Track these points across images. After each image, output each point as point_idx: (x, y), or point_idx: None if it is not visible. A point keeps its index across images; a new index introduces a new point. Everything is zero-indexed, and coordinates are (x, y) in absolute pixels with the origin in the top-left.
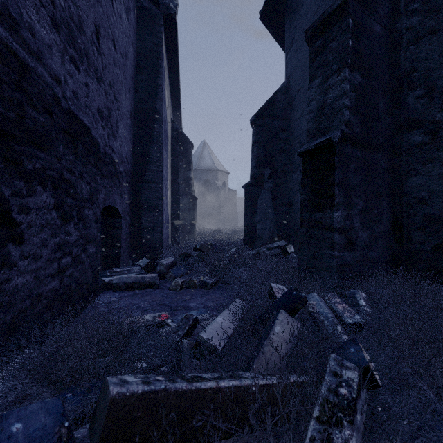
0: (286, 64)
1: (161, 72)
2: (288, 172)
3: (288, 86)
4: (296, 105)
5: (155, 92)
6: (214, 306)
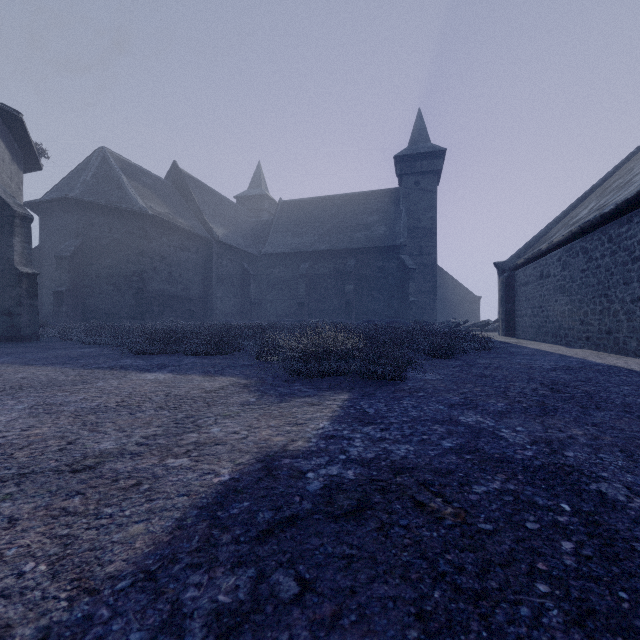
0: (40, 234)
1: None
2: (42, 288)
3: (42, 247)
4: (47, 259)
5: None
6: None
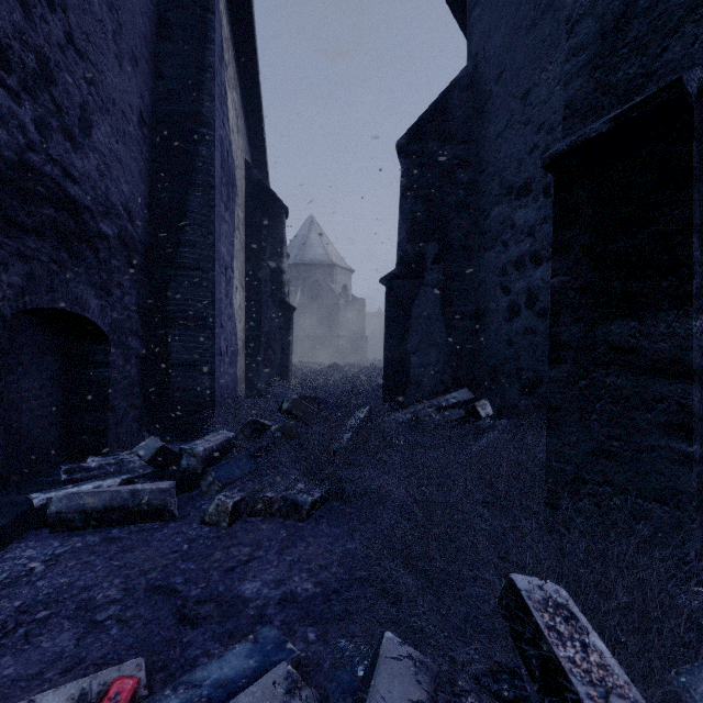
0: (469, 31)
1: (212, 38)
2: (476, 250)
3: (474, 73)
4: (494, 108)
5: (199, 79)
6: (311, 598)
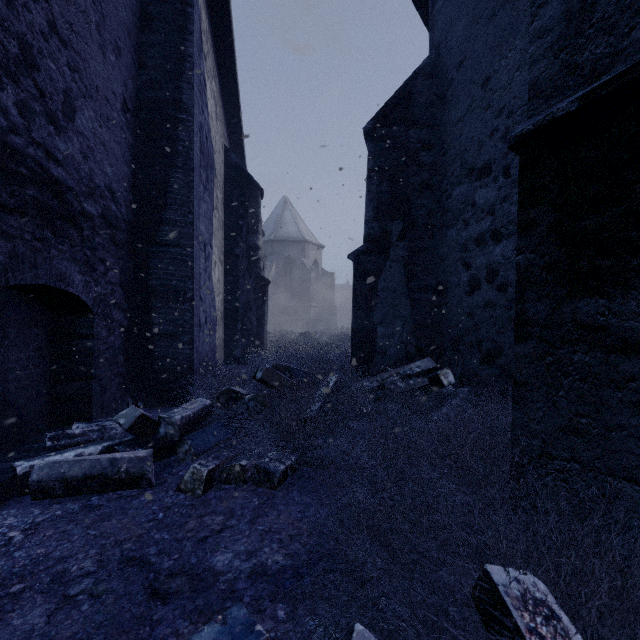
0: (431, 23)
1: (192, 30)
2: (438, 228)
3: (436, 62)
4: (455, 94)
5: (179, 69)
6: (281, 571)
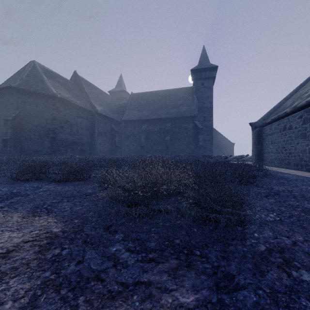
0: None
1: None
2: None
3: None
4: (1, 121)
5: None
6: None
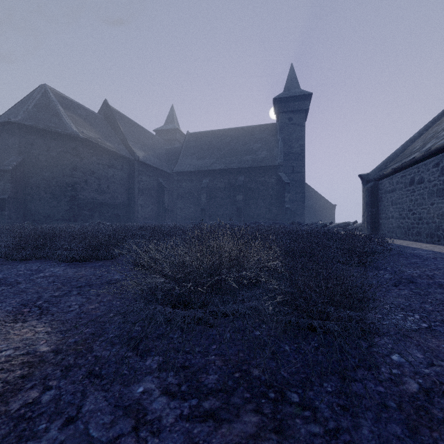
0: None
1: None
2: None
3: None
4: None
5: None
6: None
